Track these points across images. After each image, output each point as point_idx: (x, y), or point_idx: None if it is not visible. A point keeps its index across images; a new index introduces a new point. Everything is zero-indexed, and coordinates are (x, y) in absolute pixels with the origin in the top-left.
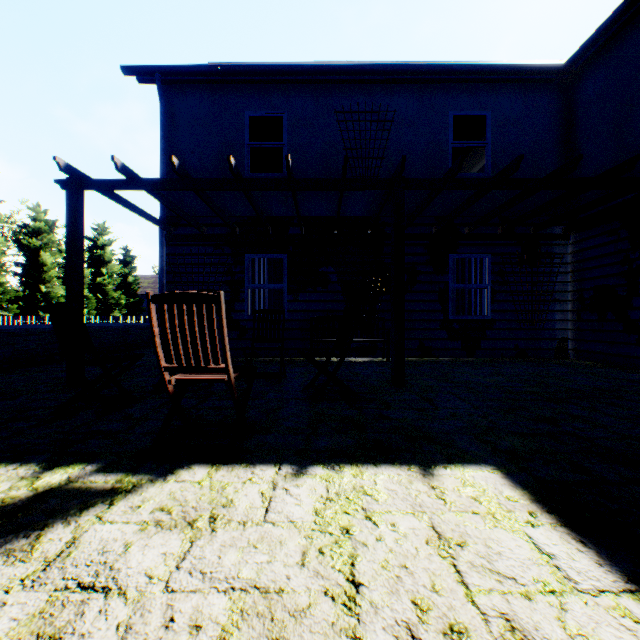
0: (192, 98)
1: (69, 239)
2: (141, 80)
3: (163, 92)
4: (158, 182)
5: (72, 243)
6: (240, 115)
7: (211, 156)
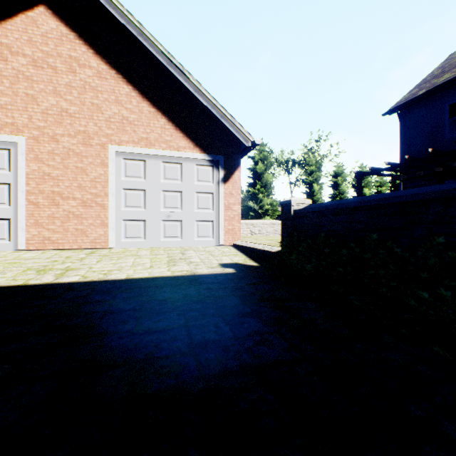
0: (414, 111)
1: (356, 193)
2: (390, 114)
3: (400, 114)
4: (382, 169)
5: (357, 194)
6: (442, 107)
7: (424, 135)
